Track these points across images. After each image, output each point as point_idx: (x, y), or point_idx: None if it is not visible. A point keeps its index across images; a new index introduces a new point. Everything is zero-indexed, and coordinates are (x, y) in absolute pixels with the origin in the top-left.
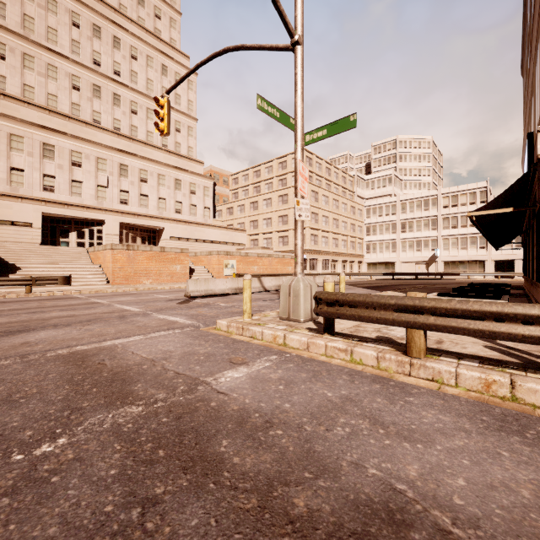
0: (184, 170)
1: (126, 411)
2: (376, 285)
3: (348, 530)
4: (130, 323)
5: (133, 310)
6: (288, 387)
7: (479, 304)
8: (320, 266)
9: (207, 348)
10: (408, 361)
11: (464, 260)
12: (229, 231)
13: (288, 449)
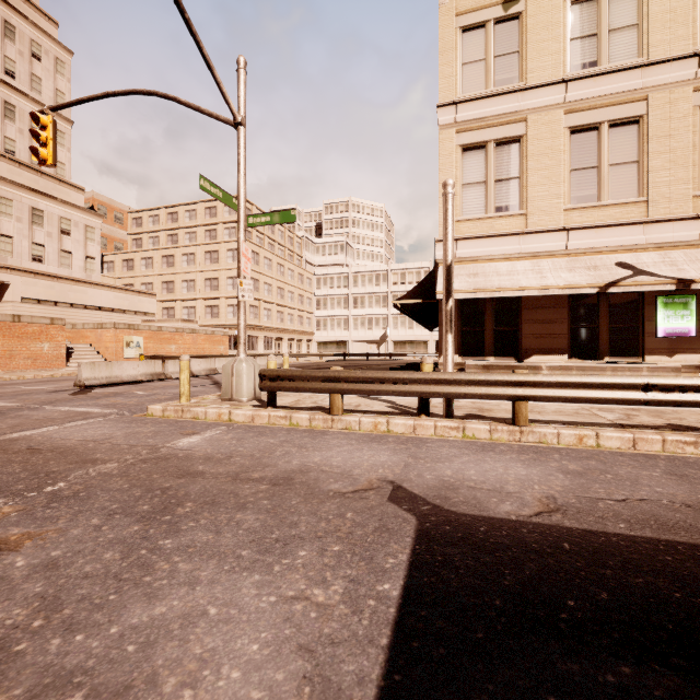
0: (49, 195)
1: (103, 467)
2: (325, 367)
3: (280, 477)
4: (20, 417)
5: (5, 405)
6: (240, 441)
7: (372, 373)
8: (261, 345)
9: (151, 428)
10: (331, 418)
11: (411, 340)
12: (128, 294)
13: (246, 463)
